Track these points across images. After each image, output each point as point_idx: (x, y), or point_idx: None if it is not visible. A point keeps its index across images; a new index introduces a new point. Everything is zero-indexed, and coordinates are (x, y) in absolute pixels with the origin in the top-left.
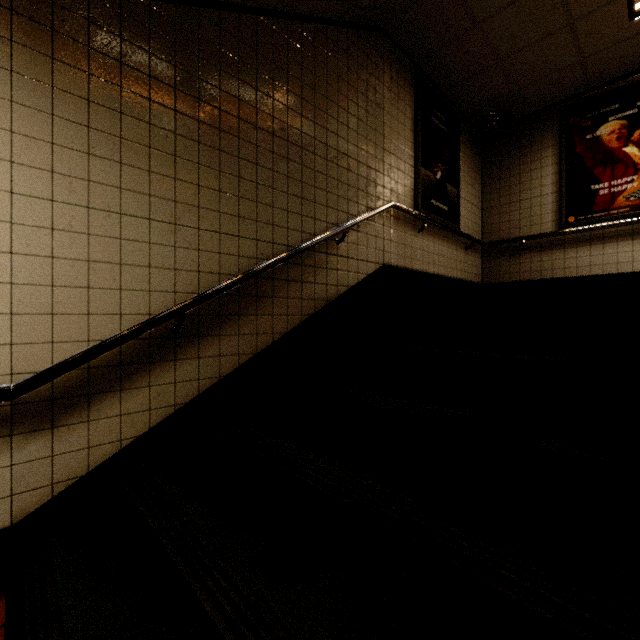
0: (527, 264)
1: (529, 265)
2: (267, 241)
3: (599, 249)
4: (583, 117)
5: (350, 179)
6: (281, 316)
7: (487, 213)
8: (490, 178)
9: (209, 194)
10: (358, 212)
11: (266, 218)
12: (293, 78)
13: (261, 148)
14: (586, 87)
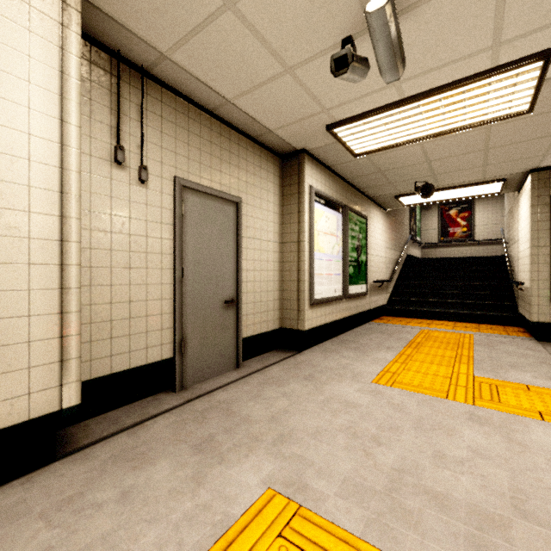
0: None
1: None
2: None
3: None
4: None
5: None
6: None
7: None
8: None
9: None
10: None
11: None
12: None
13: None
14: None
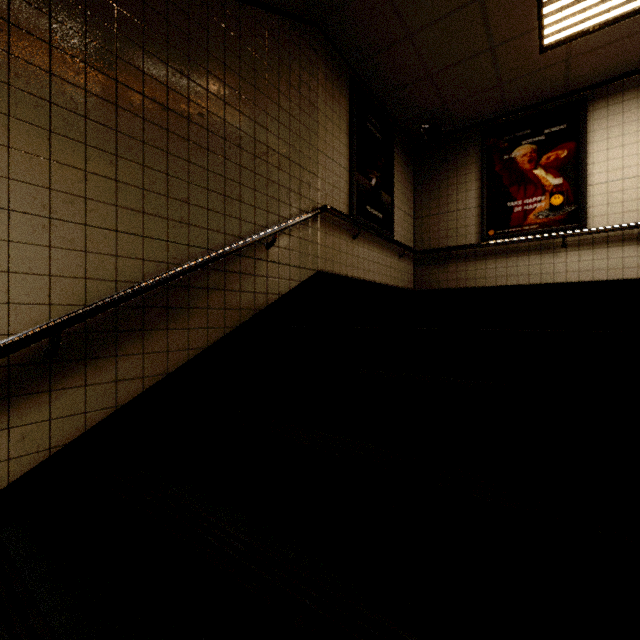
0: (454, 273)
1: (456, 274)
2: (181, 243)
3: (514, 261)
4: (501, 139)
5: (281, 179)
6: (199, 329)
7: (419, 222)
8: (421, 189)
9: (101, 183)
10: (290, 215)
11: (180, 216)
12: (214, 59)
13: (173, 134)
14: (504, 111)
